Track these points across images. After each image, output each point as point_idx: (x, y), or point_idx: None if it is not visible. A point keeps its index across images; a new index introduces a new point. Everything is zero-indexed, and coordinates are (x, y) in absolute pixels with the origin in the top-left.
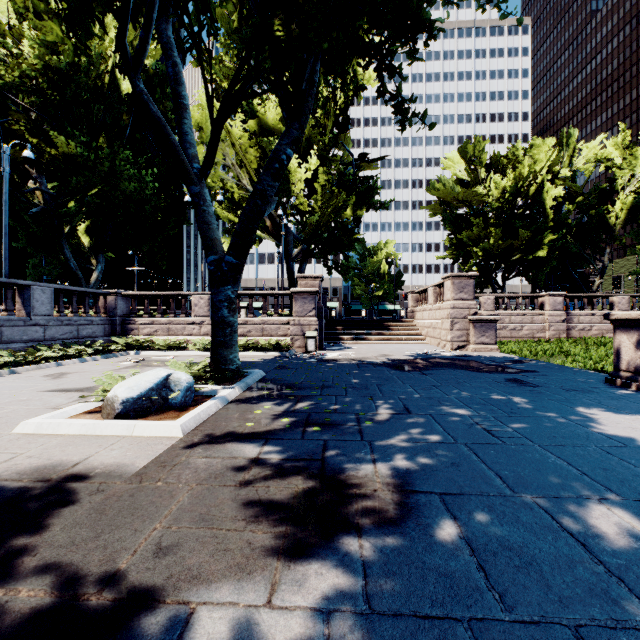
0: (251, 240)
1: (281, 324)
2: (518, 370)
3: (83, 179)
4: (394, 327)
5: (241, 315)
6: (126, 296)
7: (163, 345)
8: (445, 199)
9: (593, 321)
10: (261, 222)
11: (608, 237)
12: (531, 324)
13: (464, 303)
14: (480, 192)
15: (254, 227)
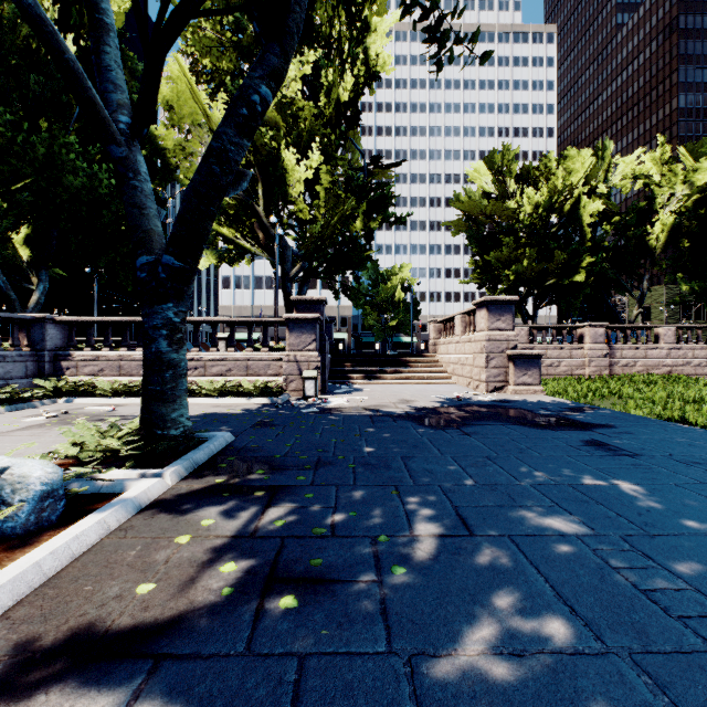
0: (205, 231)
1: (271, 360)
2: (588, 424)
3: (8, 168)
4: (414, 363)
5: (220, 349)
6: (61, 323)
7: (107, 389)
8: (471, 214)
9: (637, 356)
10: (250, 233)
11: (647, 262)
12: (569, 359)
13: (502, 334)
14: (510, 207)
15: (209, 210)
